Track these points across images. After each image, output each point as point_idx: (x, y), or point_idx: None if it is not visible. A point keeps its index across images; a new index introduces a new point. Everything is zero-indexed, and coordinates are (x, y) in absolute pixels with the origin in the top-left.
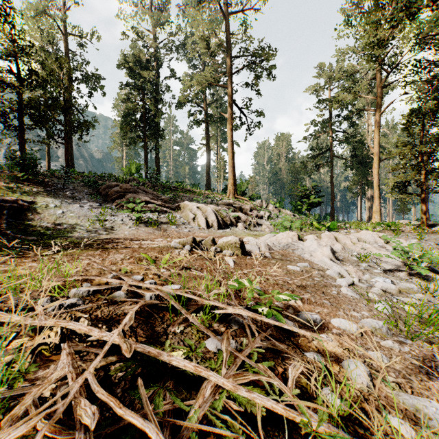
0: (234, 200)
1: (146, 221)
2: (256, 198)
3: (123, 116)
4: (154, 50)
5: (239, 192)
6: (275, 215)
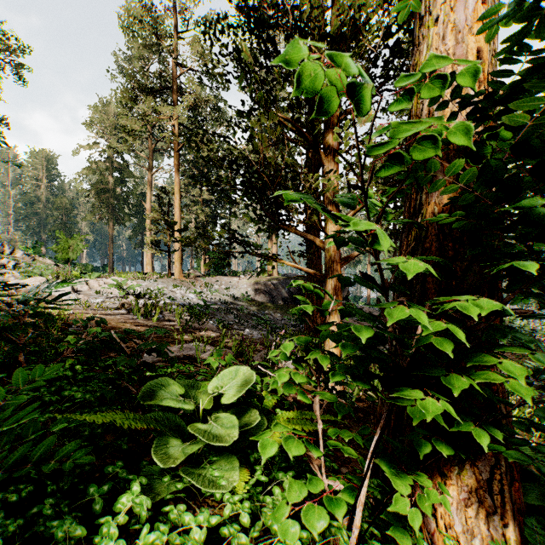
0: None
1: None
2: None
3: None
4: None
5: None
6: (26, 263)
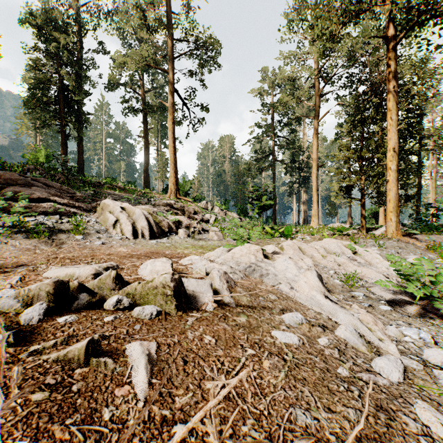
0: (176, 201)
1: (30, 228)
2: (200, 199)
3: (28, 88)
4: (76, 13)
5: (182, 192)
6: (222, 218)
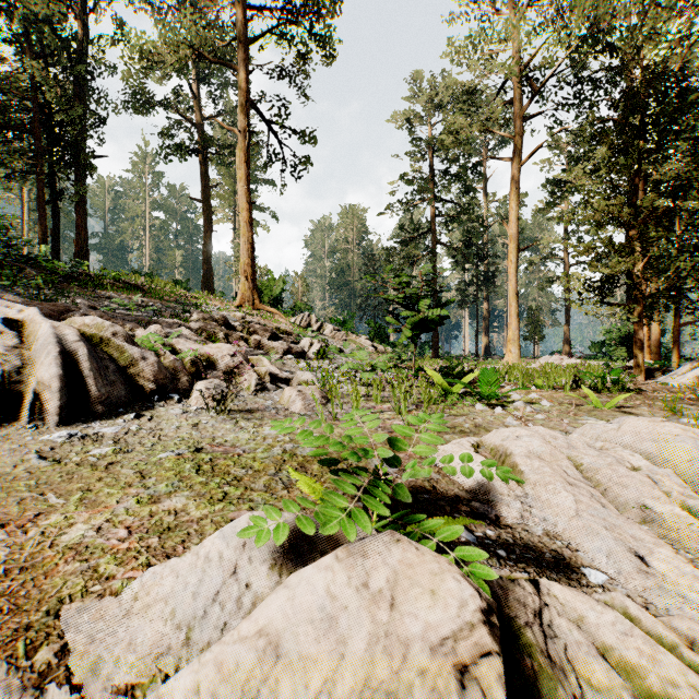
0: (249, 313)
1: None
2: (302, 312)
3: None
4: None
5: (269, 298)
6: (334, 347)
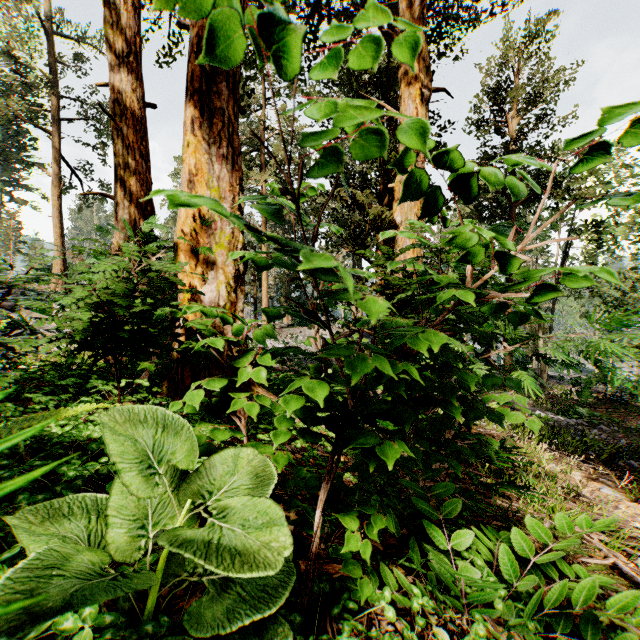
0: None
1: None
2: None
3: None
4: None
5: None
6: None
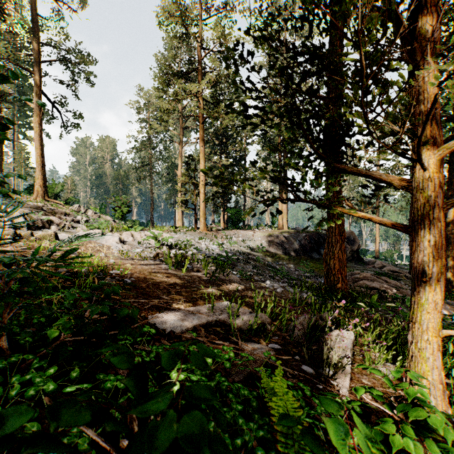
0: (44, 203)
1: None
2: (73, 202)
3: None
4: None
5: (51, 194)
6: (92, 219)
